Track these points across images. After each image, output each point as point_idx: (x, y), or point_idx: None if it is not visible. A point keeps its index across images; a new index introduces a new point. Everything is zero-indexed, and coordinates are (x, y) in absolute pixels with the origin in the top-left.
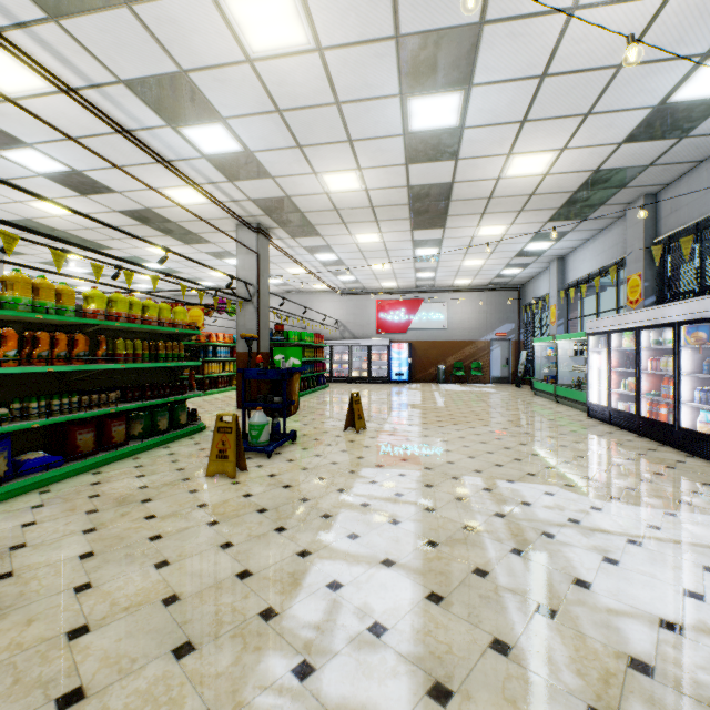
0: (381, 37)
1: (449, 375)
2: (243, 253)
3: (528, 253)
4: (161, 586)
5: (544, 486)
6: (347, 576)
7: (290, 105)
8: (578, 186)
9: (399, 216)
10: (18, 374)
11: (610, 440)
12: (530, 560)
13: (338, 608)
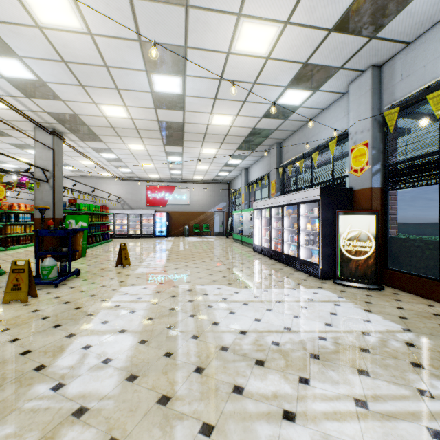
0: (130, 38)
1: (191, 232)
2: (41, 148)
3: (230, 165)
4: None
5: (218, 285)
6: (96, 341)
7: (72, 60)
8: (247, 134)
9: (155, 137)
10: None
11: (258, 262)
12: (197, 318)
13: (87, 356)
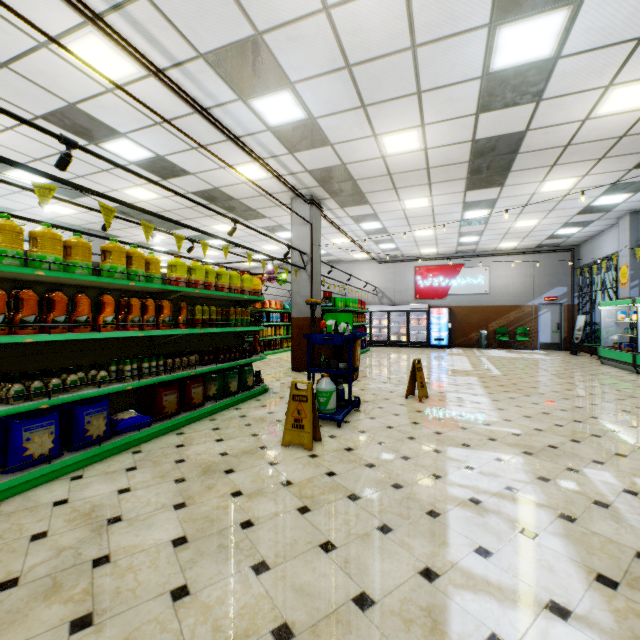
0: None
1: (492, 340)
2: (297, 224)
3: (594, 209)
4: (266, 605)
5: None
6: (508, 628)
7: (360, 58)
8: None
9: (455, 177)
10: (114, 338)
11: None
12: None
13: None
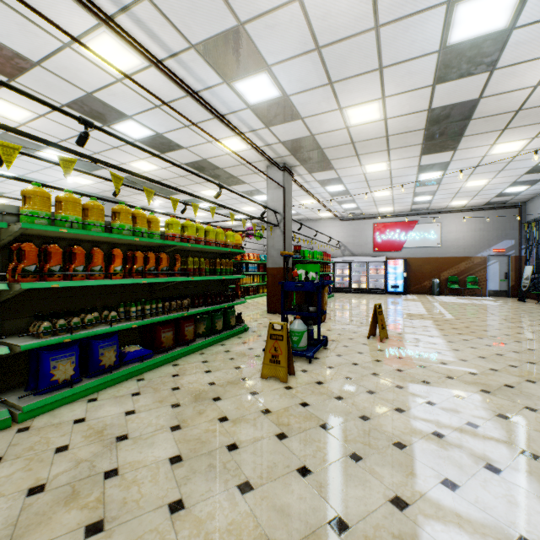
0: None
1: (443, 288)
2: (272, 188)
3: None
4: (251, 523)
5: None
6: None
7: (329, 40)
8: None
9: (411, 143)
10: (123, 284)
11: None
12: None
13: None
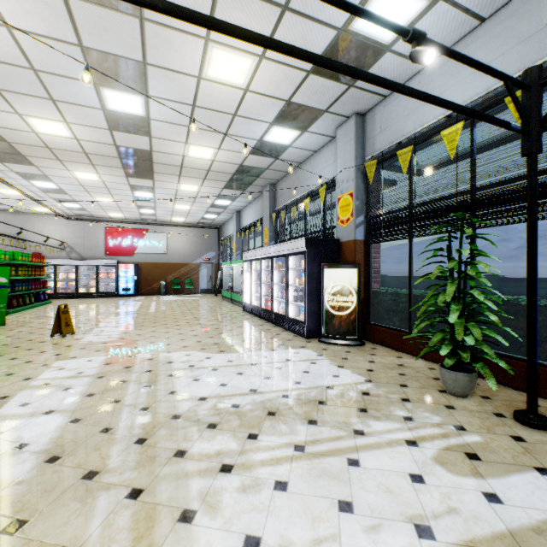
0: (67, 41)
1: (169, 289)
2: None
3: (218, 206)
4: None
5: (188, 351)
6: (9, 427)
7: None
8: (234, 172)
9: (114, 165)
10: None
11: (244, 323)
12: (152, 389)
13: None
